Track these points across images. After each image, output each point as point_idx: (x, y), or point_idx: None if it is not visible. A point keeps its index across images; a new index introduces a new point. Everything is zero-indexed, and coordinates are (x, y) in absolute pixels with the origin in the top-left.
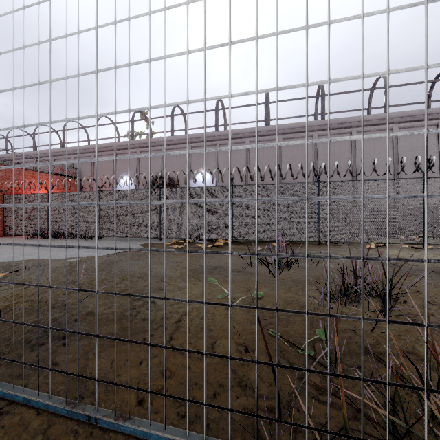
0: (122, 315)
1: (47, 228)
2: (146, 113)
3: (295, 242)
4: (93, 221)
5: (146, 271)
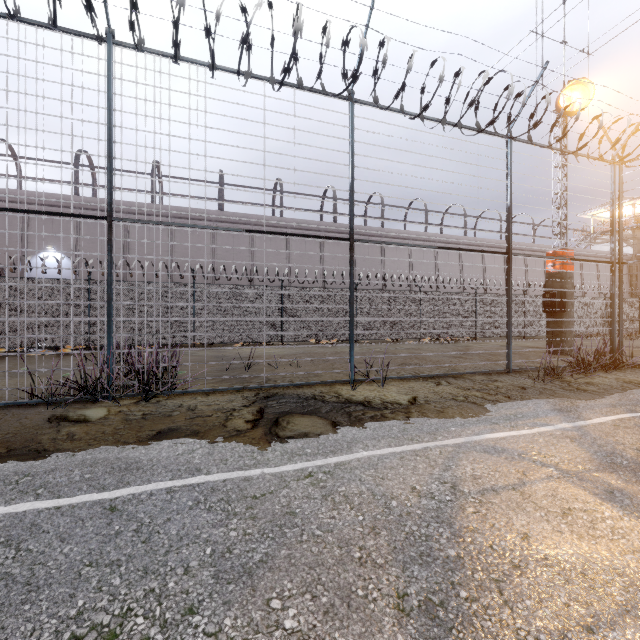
0: None
1: None
2: None
3: (175, 345)
4: None
5: None
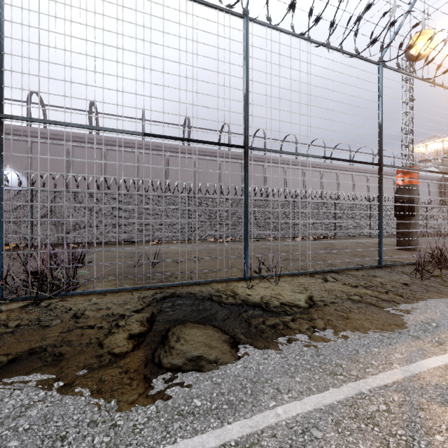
0: None
1: None
2: None
3: (104, 243)
4: None
5: None
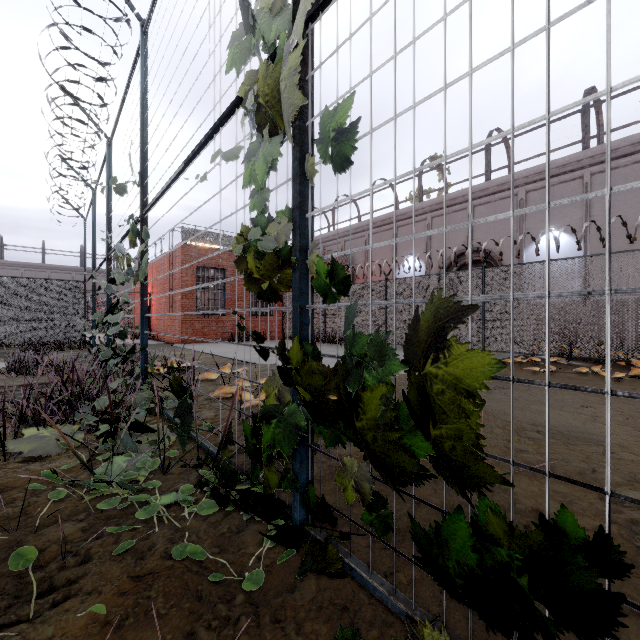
0: (639, 550)
1: (323, 331)
2: (438, 157)
3: None
4: (378, 322)
5: (535, 418)
